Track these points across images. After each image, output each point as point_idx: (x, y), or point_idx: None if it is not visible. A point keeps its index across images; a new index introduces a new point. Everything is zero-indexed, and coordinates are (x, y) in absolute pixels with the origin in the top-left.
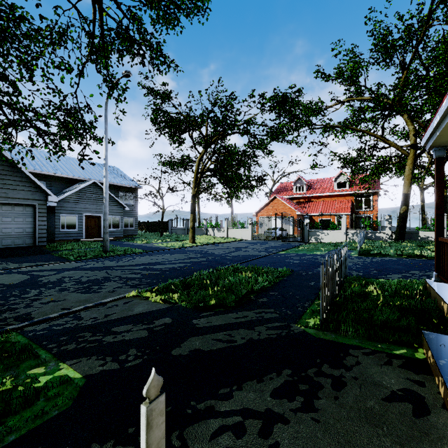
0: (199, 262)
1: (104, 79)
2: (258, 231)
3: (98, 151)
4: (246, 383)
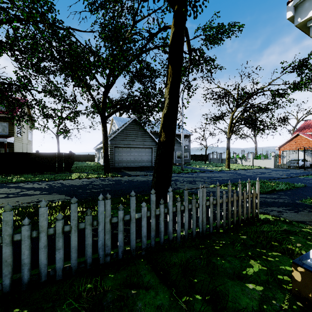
0: (237, 178)
1: (185, 86)
2: (280, 161)
3: (185, 122)
4: (272, 207)
